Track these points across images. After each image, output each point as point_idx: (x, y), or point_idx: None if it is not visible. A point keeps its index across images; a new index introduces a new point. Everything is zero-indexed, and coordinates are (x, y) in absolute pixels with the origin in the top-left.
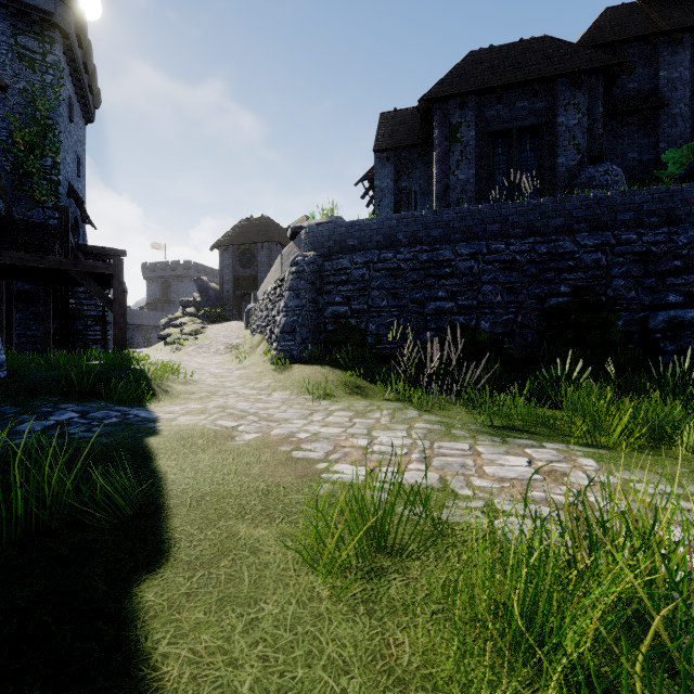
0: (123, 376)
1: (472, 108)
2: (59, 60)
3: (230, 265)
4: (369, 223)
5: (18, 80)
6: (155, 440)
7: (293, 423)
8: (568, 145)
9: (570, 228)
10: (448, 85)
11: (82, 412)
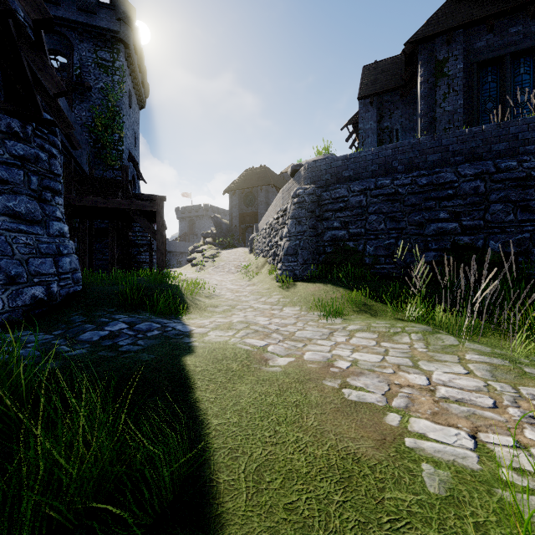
0: (163, 291)
1: (459, 42)
2: (122, 64)
3: (237, 205)
4: (364, 155)
5: (98, 82)
6: (191, 361)
7: (318, 344)
8: None
9: None
10: (434, 25)
11: (131, 324)
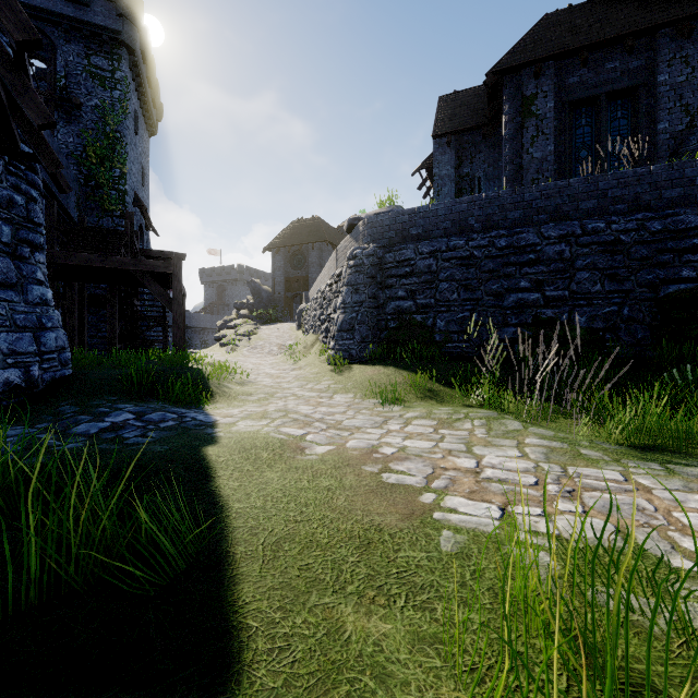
0: (180, 376)
1: (549, 76)
2: (125, 76)
3: (281, 266)
4: (435, 209)
5: (91, 98)
6: (214, 451)
7: (367, 433)
8: (673, 107)
9: (692, 199)
10: (520, 53)
11: (139, 414)
